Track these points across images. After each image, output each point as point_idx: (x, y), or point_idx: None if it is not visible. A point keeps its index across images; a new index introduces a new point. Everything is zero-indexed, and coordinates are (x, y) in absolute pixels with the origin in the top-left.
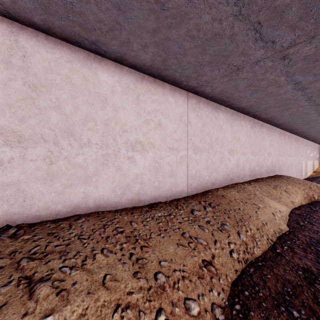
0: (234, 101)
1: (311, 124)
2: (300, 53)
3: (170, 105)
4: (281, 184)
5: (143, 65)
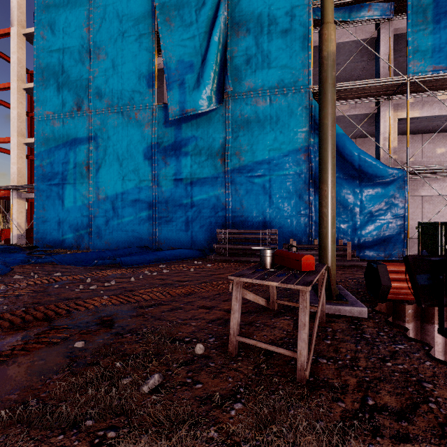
0: None
1: None
2: None
3: (411, 203)
4: None
5: None
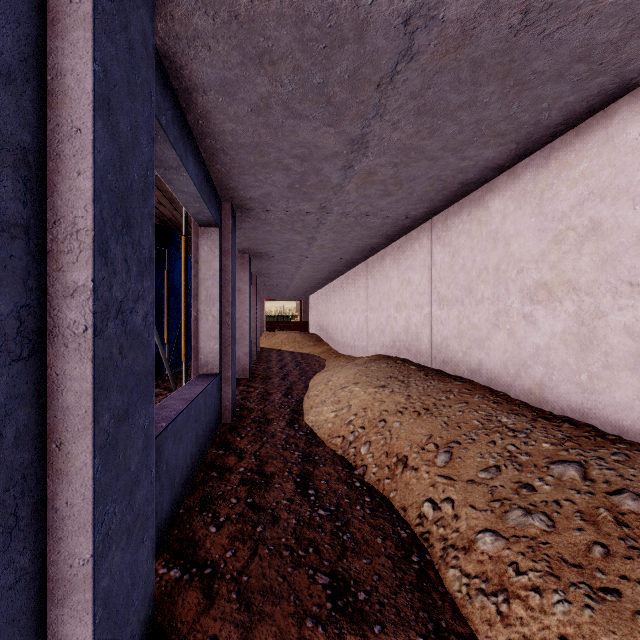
0: None
1: None
2: None
3: (636, 152)
4: None
5: (516, 150)
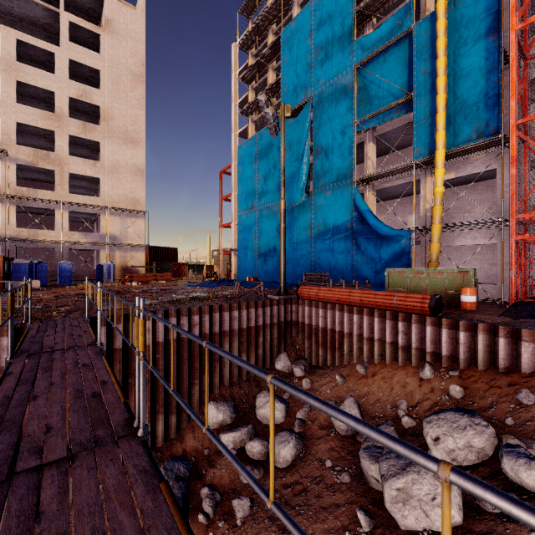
0: None
1: None
2: None
3: None
4: None
5: None
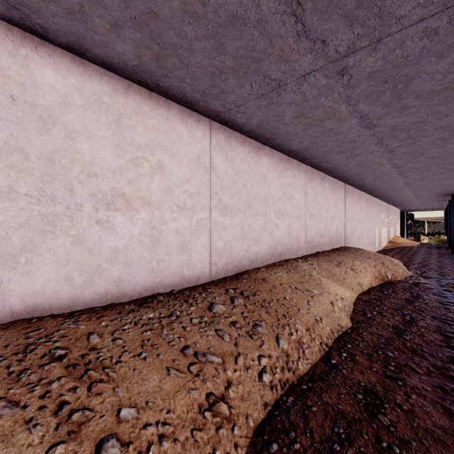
0: (281, 139)
1: (385, 179)
2: (363, 66)
3: (180, 138)
4: (347, 259)
5: (124, 63)
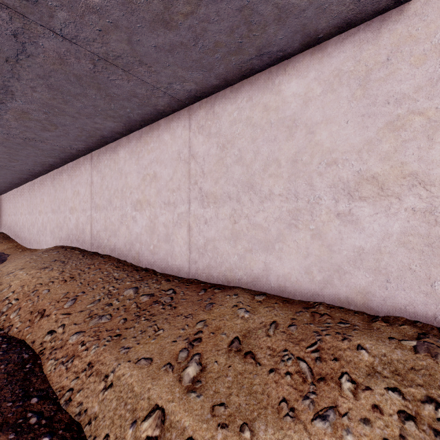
0: (272, 32)
1: None
2: None
3: (166, 145)
4: None
5: (125, 127)
